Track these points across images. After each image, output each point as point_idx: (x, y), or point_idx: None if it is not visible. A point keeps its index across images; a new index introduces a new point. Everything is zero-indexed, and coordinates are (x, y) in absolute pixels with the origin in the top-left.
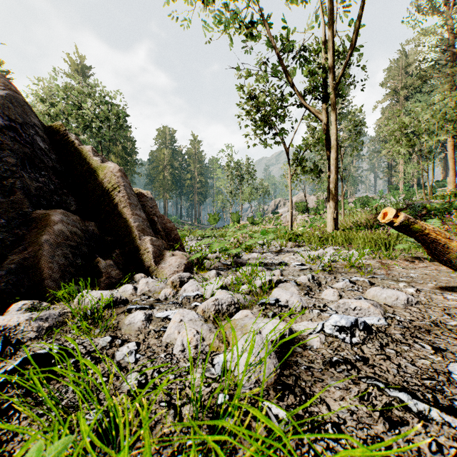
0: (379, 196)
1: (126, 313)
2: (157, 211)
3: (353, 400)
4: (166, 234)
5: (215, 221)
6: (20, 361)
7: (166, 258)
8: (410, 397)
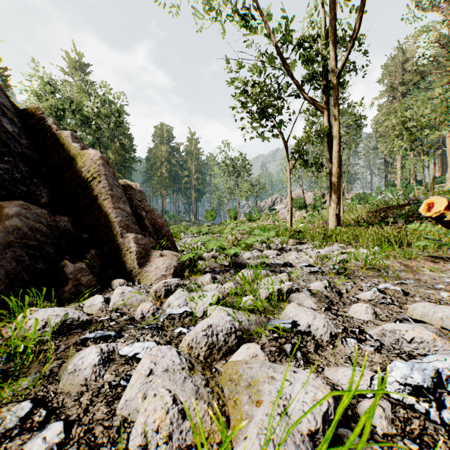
0: (376, 193)
1: (70, 352)
2: (146, 205)
3: None
4: (156, 231)
5: (212, 218)
6: None
7: (153, 259)
8: None
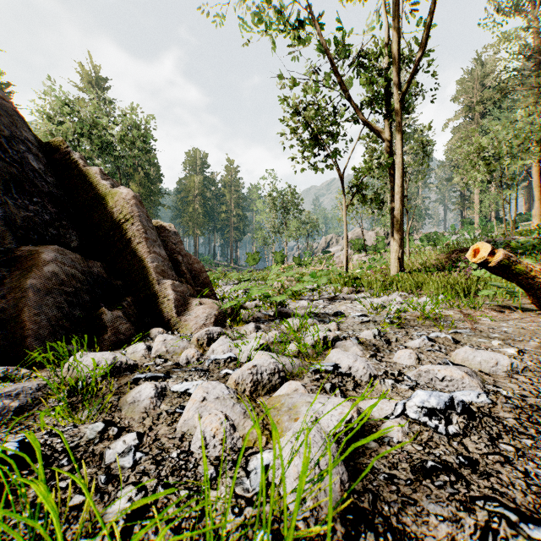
0: (450, 232)
1: (128, 386)
2: (182, 249)
3: None
4: (193, 277)
5: (255, 262)
6: None
7: (192, 307)
8: None
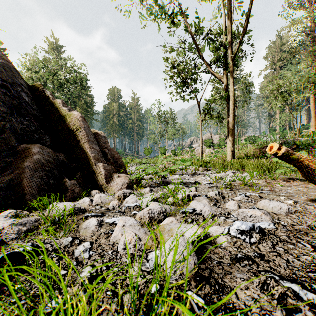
0: (262, 135)
1: (83, 219)
2: (108, 146)
3: (255, 289)
4: (114, 162)
5: (148, 153)
6: (0, 258)
7: (114, 178)
8: (300, 287)
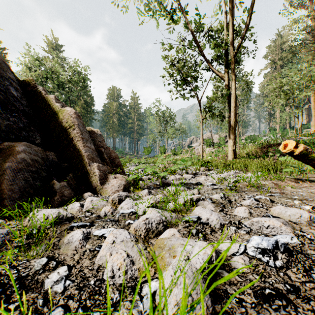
0: (262, 135)
1: (65, 232)
2: (104, 144)
3: None
4: (111, 161)
5: (148, 152)
6: None
7: (109, 180)
8: None
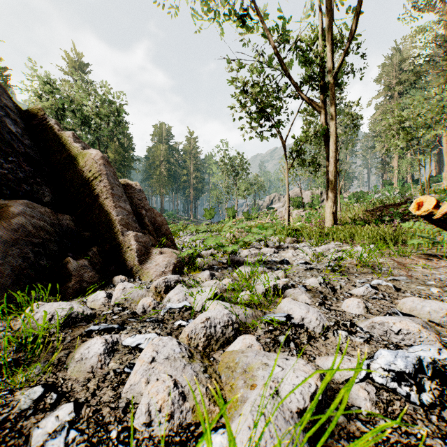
0: (373, 191)
1: (77, 342)
2: (146, 204)
3: None
4: (156, 229)
5: (210, 216)
6: None
7: (153, 256)
8: None
